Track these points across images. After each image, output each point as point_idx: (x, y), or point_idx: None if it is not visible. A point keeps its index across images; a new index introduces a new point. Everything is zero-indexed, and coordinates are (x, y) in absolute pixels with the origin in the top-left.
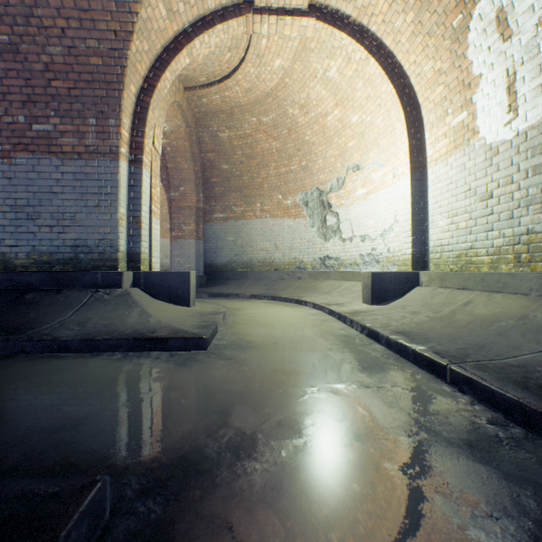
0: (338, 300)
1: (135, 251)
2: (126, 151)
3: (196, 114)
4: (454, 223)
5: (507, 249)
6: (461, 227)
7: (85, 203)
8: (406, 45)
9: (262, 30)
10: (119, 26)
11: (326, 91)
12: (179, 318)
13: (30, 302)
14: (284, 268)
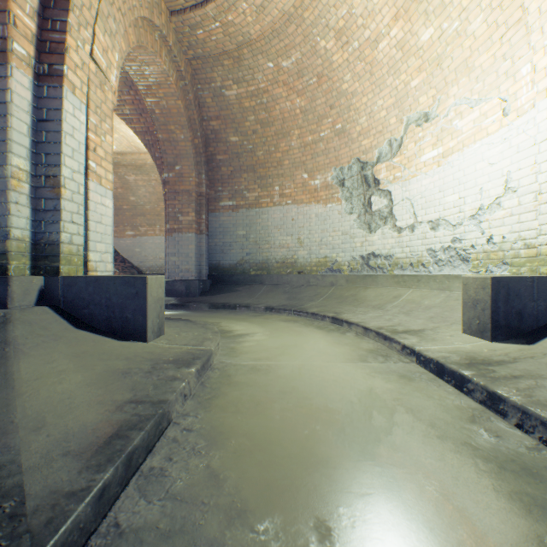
0: (405, 322)
1: (50, 240)
2: (29, 53)
3: (191, 62)
4: None
5: None
6: None
7: None
8: None
9: None
10: None
11: None
12: (79, 390)
13: None
14: (310, 270)
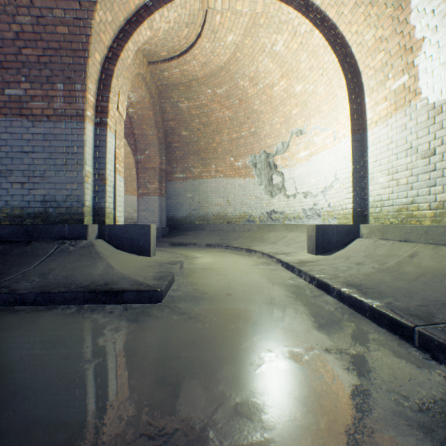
0: (284, 249)
1: (101, 206)
2: (92, 114)
3: (158, 87)
4: (394, 180)
5: None
6: (401, 183)
7: (53, 162)
8: (349, 16)
9: (217, 6)
10: None
11: (273, 64)
12: (138, 269)
13: None
14: (235, 220)
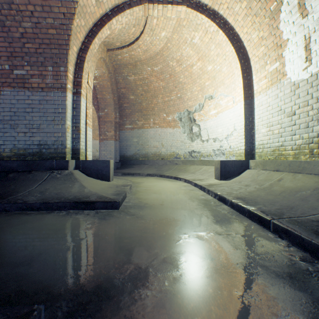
0: (199, 177)
1: (77, 148)
2: (71, 86)
3: (114, 65)
4: (271, 131)
5: (305, 146)
6: (275, 133)
7: (45, 118)
8: (242, 22)
9: (154, 14)
10: (66, 10)
11: (192, 51)
12: (103, 189)
13: (11, 179)
14: (167, 157)
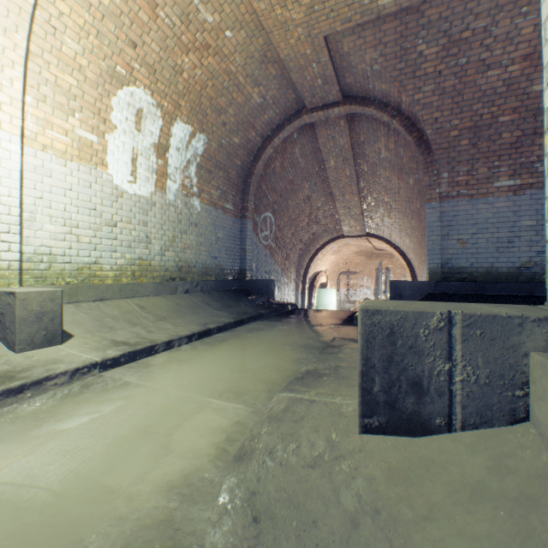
0: None
1: None
2: None
3: None
4: (76, 235)
5: (128, 267)
6: (85, 241)
7: None
8: None
9: None
10: None
11: None
12: None
13: None
14: None
